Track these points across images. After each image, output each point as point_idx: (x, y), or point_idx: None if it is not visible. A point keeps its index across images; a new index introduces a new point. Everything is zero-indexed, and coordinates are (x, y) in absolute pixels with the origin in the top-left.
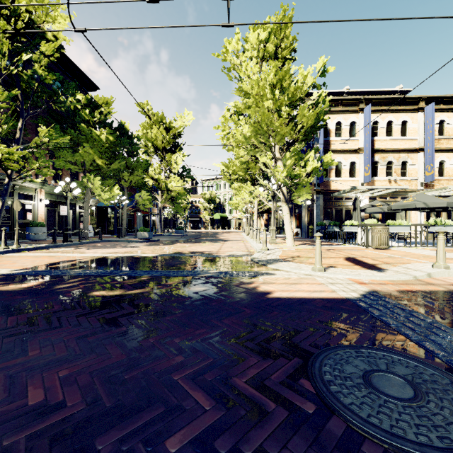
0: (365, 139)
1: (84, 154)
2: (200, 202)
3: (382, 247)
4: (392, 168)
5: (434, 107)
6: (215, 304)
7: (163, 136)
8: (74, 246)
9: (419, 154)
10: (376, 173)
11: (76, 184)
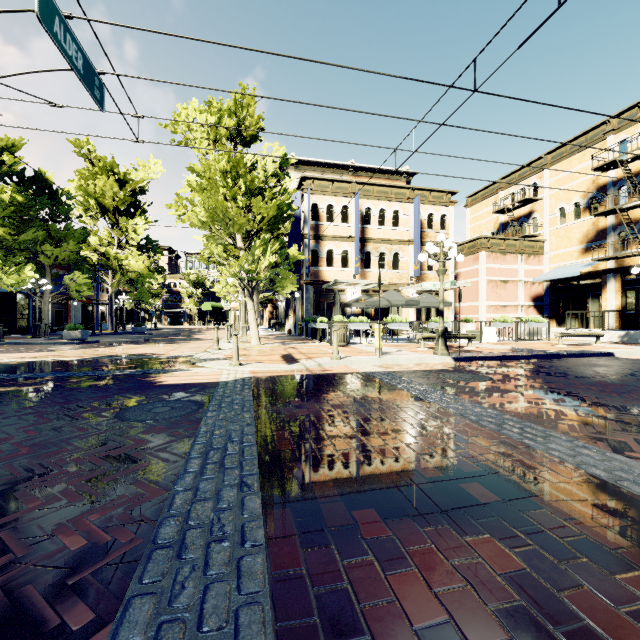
0: (356, 226)
1: None
2: (182, 285)
3: (340, 344)
4: (385, 260)
5: (423, 200)
6: (102, 390)
7: (114, 191)
8: None
9: (409, 247)
10: (369, 264)
11: None
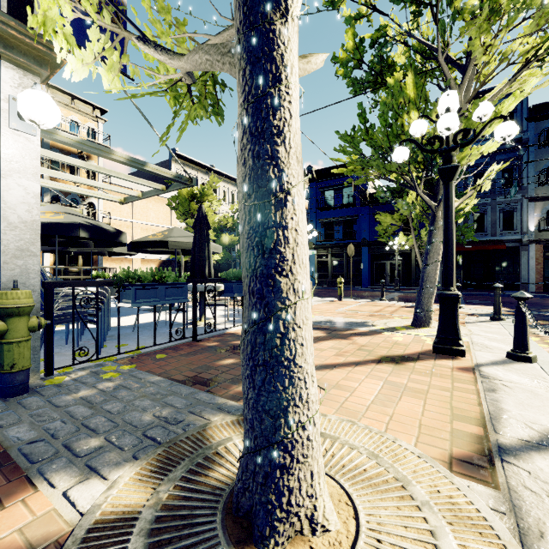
0: None
1: None
2: None
3: None
4: None
5: None
6: None
7: None
8: None
9: None
10: None
11: None
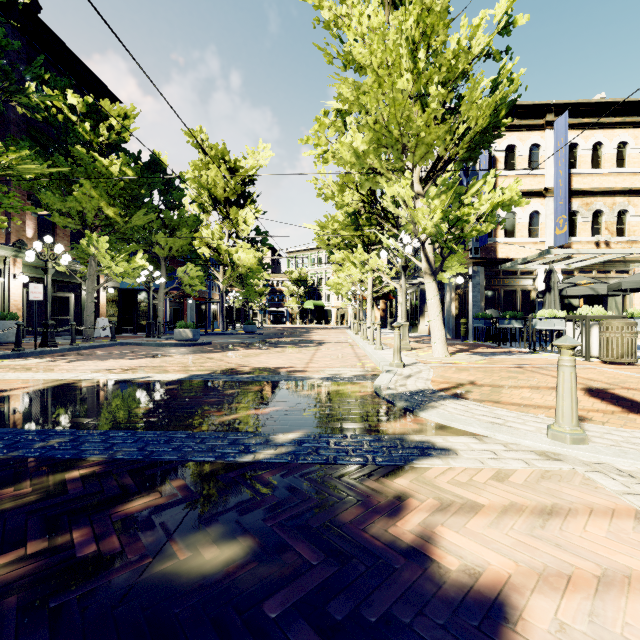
0: (557, 172)
1: (83, 198)
2: (284, 284)
3: (626, 360)
4: (601, 222)
5: None
6: None
7: (225, 181)
8: (55, 355)
9: None
10: (573, 231)
11: (62, 247)
